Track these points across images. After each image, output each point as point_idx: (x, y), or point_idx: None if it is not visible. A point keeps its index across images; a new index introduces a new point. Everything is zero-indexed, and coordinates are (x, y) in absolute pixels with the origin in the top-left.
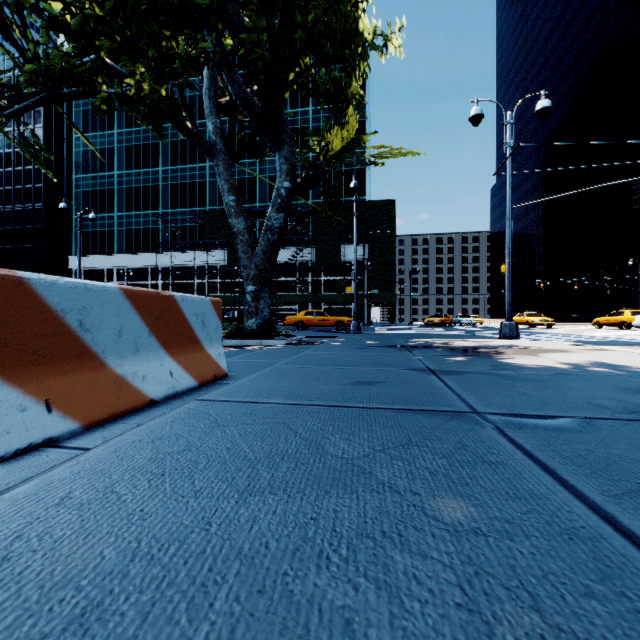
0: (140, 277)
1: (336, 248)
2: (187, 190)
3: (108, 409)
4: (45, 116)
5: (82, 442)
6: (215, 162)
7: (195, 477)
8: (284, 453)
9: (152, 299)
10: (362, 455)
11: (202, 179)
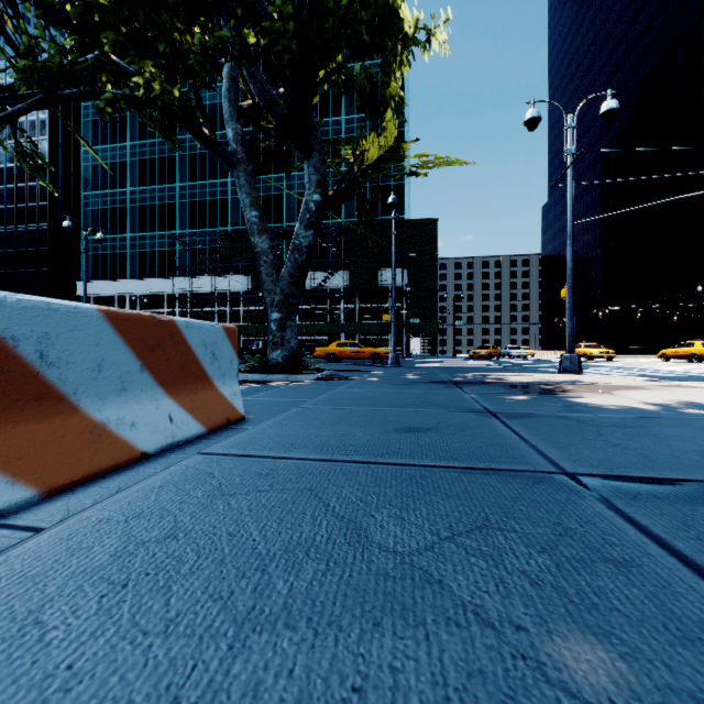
0: (155, 305)
1: (371, 272)
2: (207, 208)
3: (80, 468)
4: (50, 127)
5: (34, 518)
6: (235, 173)
7: (172, 591)
8: (310, 543)
9: (145, 325)
10: (423, 547)
11: (223, 196)
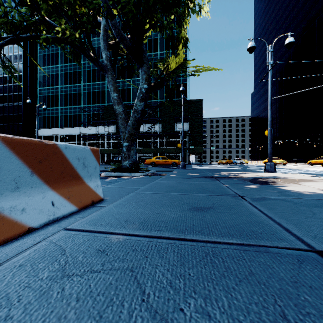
0: (72, 139)
1: (172, 124)
2: (95, 95)
3: None
4: (24, 58)
5: None
6: (106, 75)
7: None
8: None
9: (34, 146)
10: None
11: (103, 89)
